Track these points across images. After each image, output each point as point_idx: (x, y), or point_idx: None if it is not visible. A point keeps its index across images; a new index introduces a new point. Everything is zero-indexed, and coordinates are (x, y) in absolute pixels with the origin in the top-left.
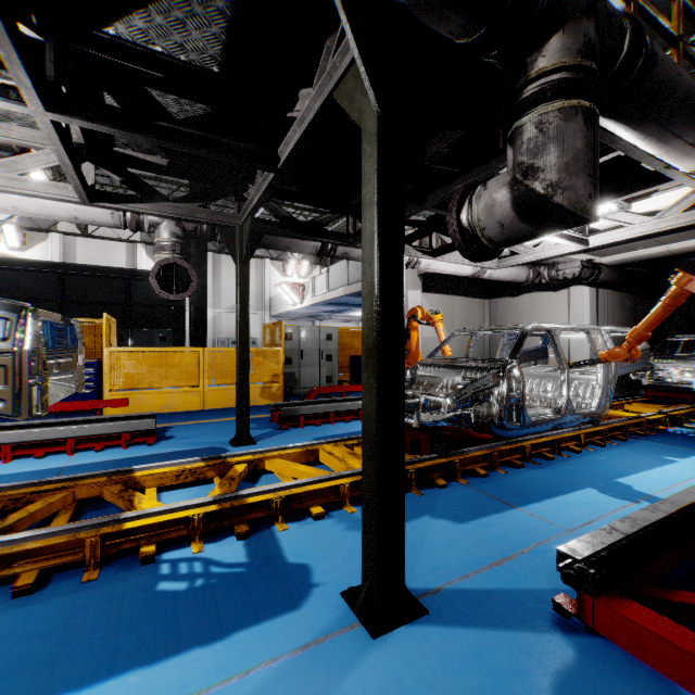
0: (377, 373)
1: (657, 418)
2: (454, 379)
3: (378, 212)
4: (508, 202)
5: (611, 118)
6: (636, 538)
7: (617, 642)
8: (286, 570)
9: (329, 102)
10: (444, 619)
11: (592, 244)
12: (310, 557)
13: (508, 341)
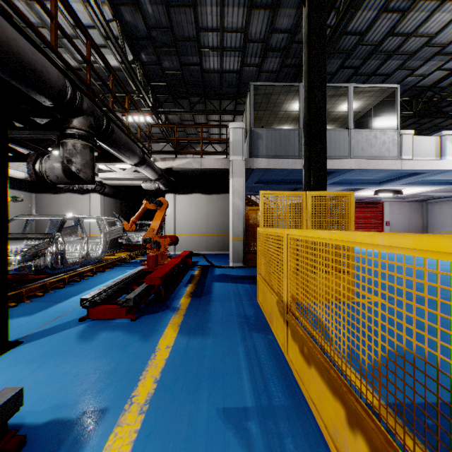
0: None
1: (127, 257)
2: (19, 246)
3: None
4: (61, 169)
5: (102, 143)
6: (108, 291)
7: (99, 318)
8: None
9: None
10: (33, 340)
11: (100, 176)
12: None
13: (54, 223)
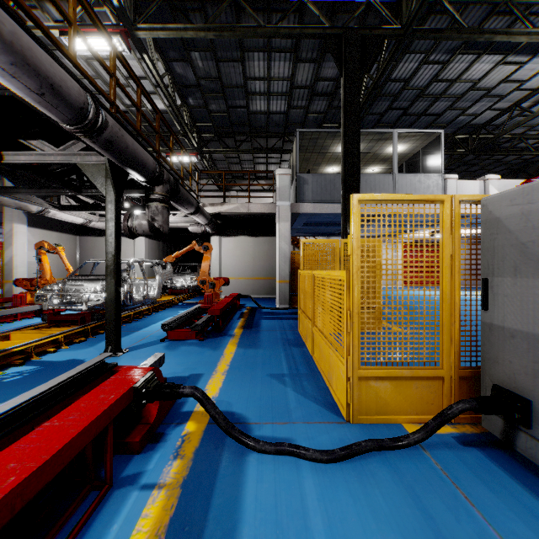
0: (115, 278)
1: (175, 300)
2: (96, 286)
3: (116, 227)
4: (147, 226)
5: (170, 200)
6: (177, 322)
7: (175, 339)
8: (65, 362)
9: (72, 164)
10: (134, 350)
11: None
12: (70, 358)
13: None
